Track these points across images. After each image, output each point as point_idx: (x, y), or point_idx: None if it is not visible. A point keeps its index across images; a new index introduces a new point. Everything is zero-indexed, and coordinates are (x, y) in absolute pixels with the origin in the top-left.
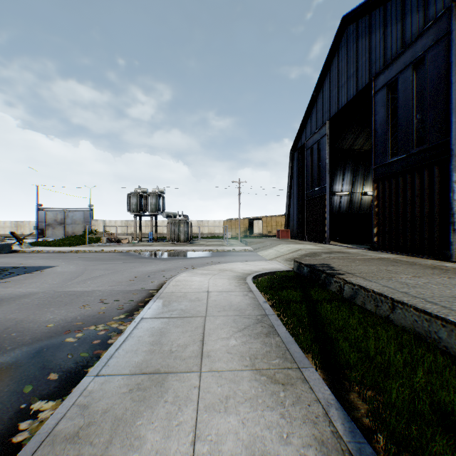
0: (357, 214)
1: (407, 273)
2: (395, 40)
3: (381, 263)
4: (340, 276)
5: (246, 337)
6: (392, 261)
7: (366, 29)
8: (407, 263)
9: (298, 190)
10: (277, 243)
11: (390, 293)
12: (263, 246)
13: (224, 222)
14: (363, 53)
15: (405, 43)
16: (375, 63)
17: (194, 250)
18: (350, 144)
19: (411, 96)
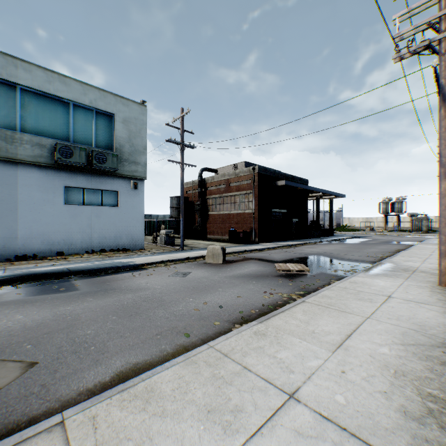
0: None
1: None
2: None
3: None
4: None
5: None
6: None
7: None
8: None
9: None
10: None
11: None
12: None
13: None
14: None
15: None
16: None
17: (434, 235)
18: None
19: None
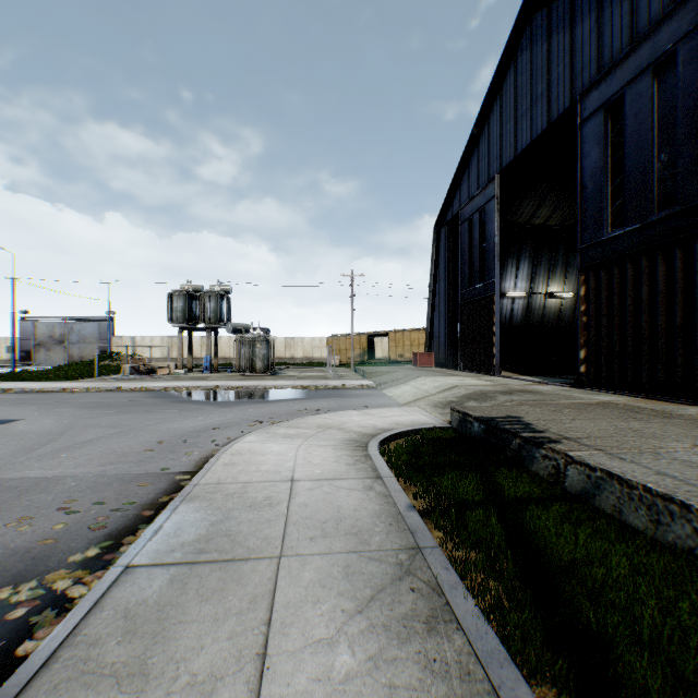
0: (541, 327)
1: (676, 438)
2: (619, 30)
3: (610, 413)
4: (556, 447)
5: (377, 635)
6: (627, 410)
7: (566, 17)
8: (655, 413)
9: (448, 289)
10: (415, 374)
11: (689, 495)
12: (392, 380)
13: (328, 340)
14: (559, 58)
15: (638, 34)
16: (581, 72)
17: (277, 387)
18: (528, 216)
19: (650, 123)
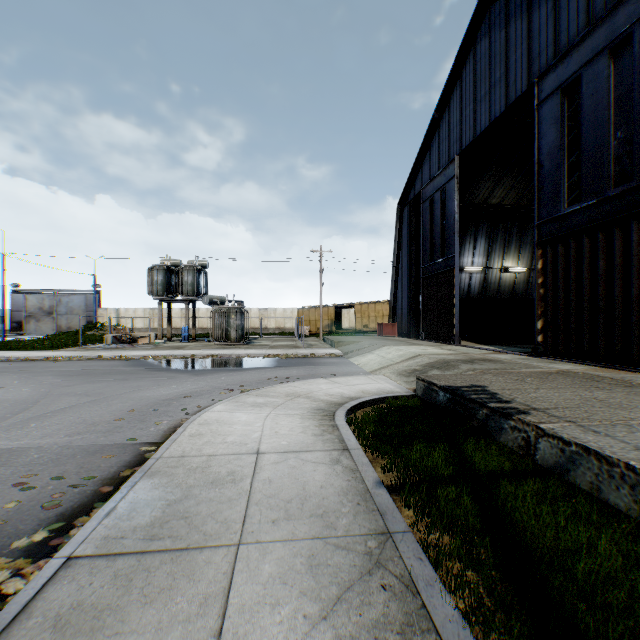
0: (497, 299)
1: None
2: (576, 14)
3: (572, 382)
4: (526, 419)
5: None
6: (587, 379)
7: (523, 4)
8: (615, 382)
9: (410, 263)
10: (380, 343)
11: None
12: (358, 349)
13: (298, 312)
14: (517, 44)
15: (594, 17)
16: (538, 56)
17: (250, 355)
18: (485, 196)
19: (606, 102)
